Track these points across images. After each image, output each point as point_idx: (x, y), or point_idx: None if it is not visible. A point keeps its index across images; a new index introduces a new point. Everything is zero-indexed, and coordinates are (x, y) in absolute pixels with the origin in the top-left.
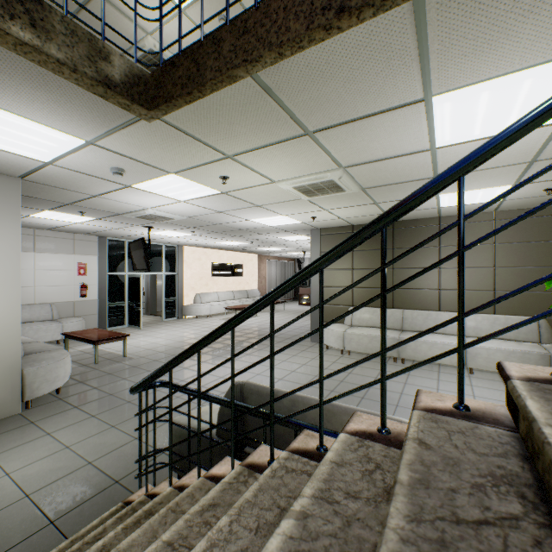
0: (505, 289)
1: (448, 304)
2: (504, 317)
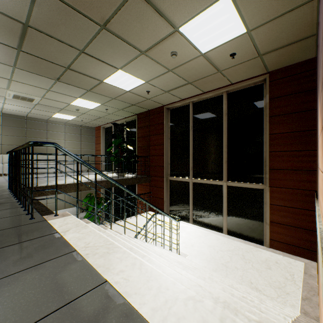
0: (69, 200)
1: (50, 208)
2: (68, 209)
